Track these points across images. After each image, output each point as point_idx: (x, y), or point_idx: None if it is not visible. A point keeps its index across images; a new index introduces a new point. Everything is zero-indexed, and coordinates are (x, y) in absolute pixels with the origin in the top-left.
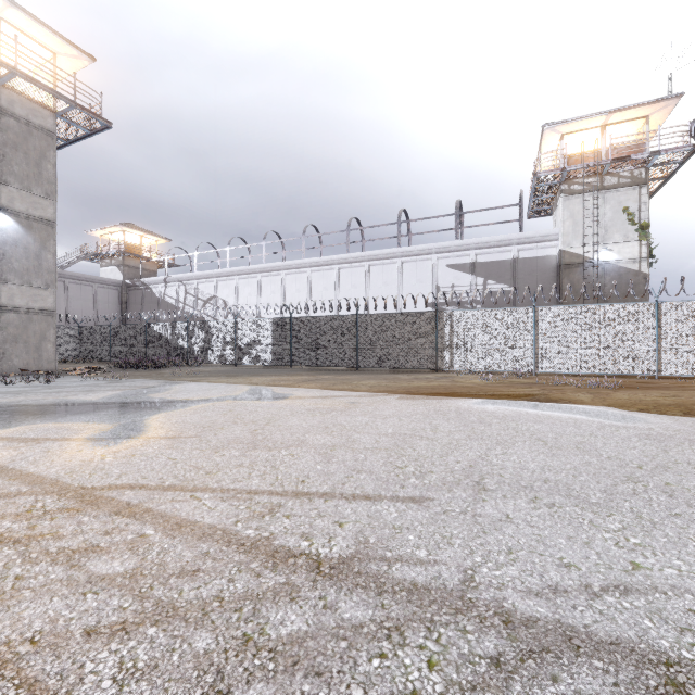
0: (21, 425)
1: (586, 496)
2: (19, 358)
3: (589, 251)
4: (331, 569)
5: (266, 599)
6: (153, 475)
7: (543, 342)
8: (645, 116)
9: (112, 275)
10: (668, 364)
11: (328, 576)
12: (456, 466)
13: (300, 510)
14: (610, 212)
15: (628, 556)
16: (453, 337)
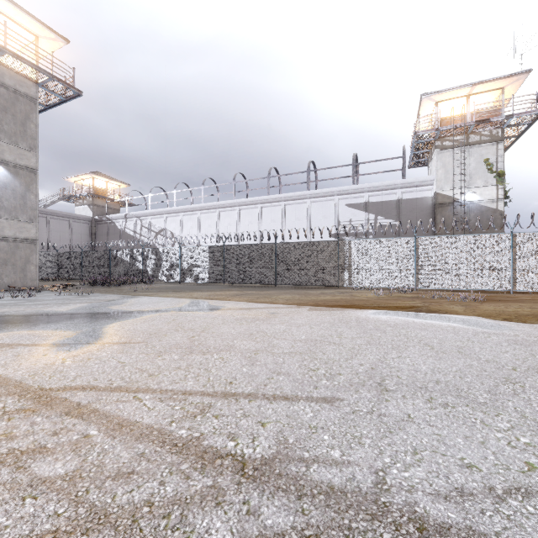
0: (0, 332)
1: (474, 396)
2: (8, 277)
3: (457, 193)
4: (254, 471)
5: (193, 504)
6: (104, 377)
7: (422, 265)
8: (501, 88)
9: (84, 212)
10: (521, 282)
11: (251, 478)
12: (360, 368)
13: (227, 411)
14: (474, 163)
15: (521, 456)
16: (351, 260)
